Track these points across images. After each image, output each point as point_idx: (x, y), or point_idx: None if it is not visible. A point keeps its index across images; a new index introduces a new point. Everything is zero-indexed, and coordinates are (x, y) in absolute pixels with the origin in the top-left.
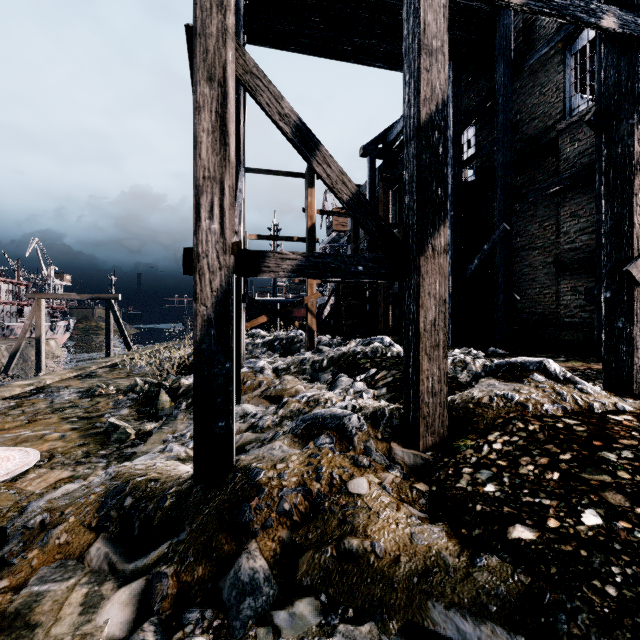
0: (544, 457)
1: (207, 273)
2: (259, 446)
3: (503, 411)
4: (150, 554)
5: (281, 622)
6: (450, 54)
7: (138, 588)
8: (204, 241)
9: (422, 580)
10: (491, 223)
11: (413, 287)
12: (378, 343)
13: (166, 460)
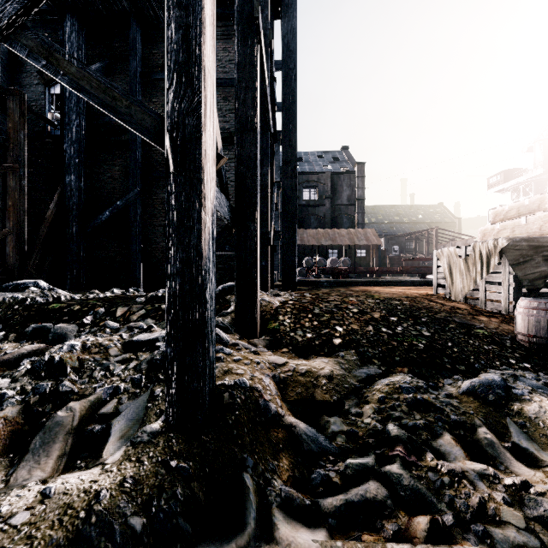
0: (306, 318)
1: (209, 180)
2: (133, 396)
3: (269, 307)
4: (251, 499)
5: (337, 429)
6: (78, 4)
7: (284, 516)
8: (208, 142)
9: (345, 369)
10: (103, 182)
11: (252, 231)
12: (35, 287)
13: (14, 495)
